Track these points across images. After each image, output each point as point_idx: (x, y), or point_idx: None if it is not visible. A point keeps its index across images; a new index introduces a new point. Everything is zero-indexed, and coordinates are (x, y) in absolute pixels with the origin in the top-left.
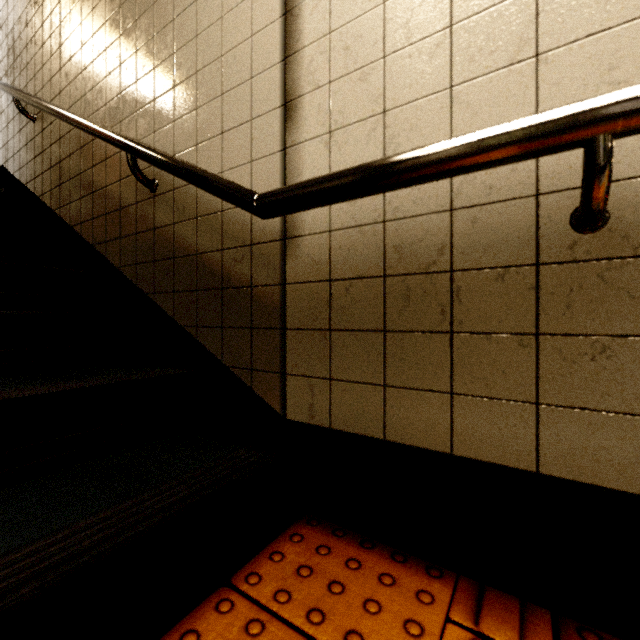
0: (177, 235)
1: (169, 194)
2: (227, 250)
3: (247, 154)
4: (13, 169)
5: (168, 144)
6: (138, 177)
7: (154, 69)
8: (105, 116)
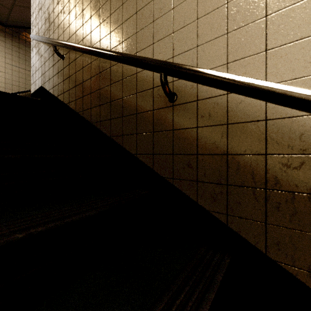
0: (201, 136)
1: (191, 104)
2: (274, 155)
3: (309, 67)
4: (48, 88)
5: (189, 65)
6: (167, 91)
7: (173, 9)
8: (121, 50)
